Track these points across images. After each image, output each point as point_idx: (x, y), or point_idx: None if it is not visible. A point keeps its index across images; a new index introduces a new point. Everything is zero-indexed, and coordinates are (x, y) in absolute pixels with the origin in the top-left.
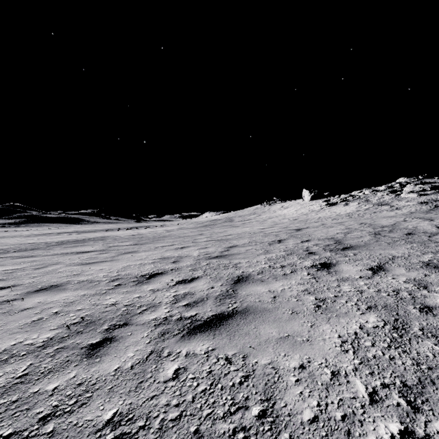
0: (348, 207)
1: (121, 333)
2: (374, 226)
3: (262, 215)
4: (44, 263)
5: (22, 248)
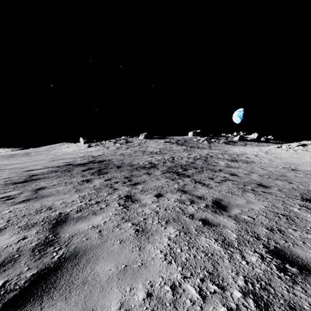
0: (95, 148)
1: (3, 167)
2: (85, 155)
3: (52, 151)
4: None
5: None
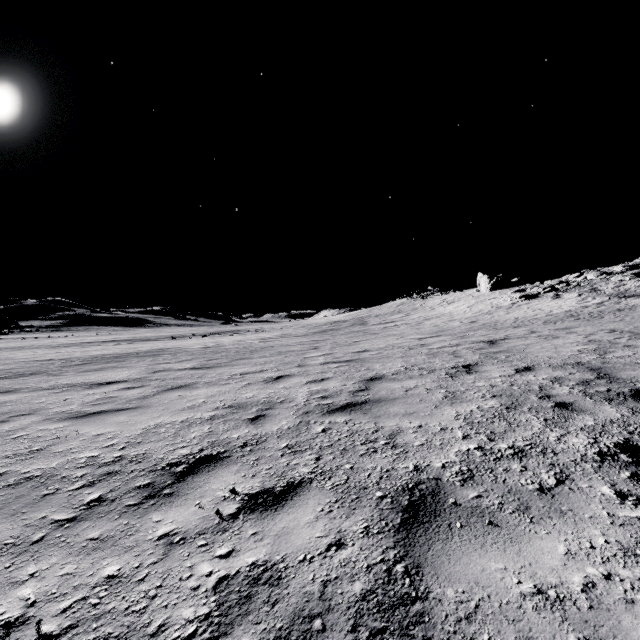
0: (561, 301)
1: None
2: None
3: (412, 315)
4: (12, 411)
5: (21, 371)
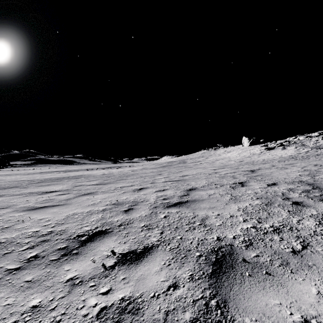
0: (286, 150)
1: None
2: None
3: (209, 158)
4: None
5: (7, 186)
